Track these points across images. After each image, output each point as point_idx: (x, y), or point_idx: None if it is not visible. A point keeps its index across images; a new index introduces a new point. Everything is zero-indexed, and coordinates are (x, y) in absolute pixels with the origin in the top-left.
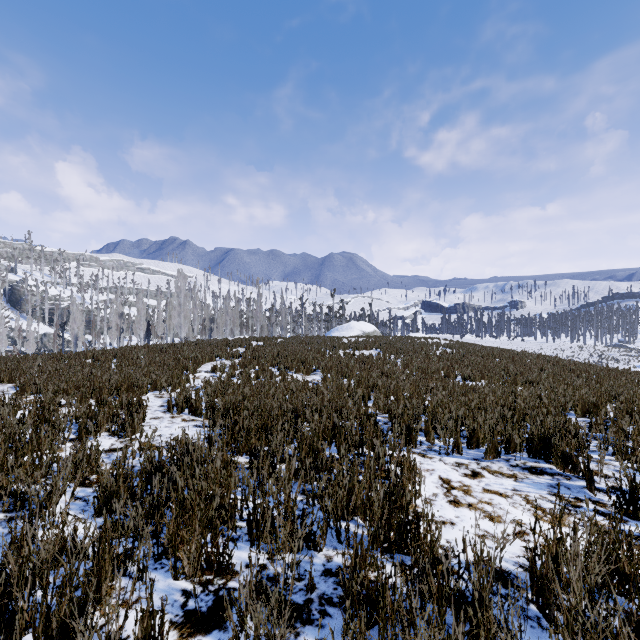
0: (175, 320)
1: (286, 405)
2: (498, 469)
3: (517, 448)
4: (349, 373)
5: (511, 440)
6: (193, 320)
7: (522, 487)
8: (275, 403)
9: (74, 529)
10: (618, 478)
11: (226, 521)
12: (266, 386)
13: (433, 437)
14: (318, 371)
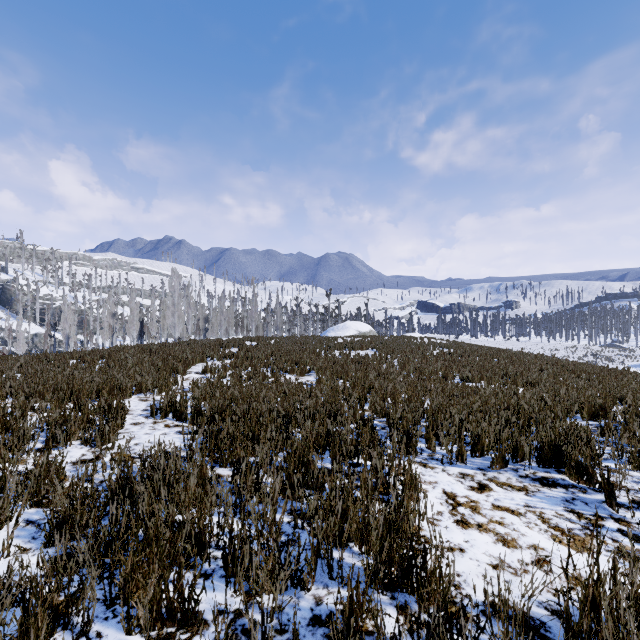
0: (169, 320)
1: (277, 409)
2: (506, 480)
3: (525, 456)
4: (344, 374)
5: (519, 448)
6: (187, 320)
7: (535, 502)
8: (265, 407)
9: (8, 569)
10: (638, 491)
11: (199, 551)
12: (257, 388)
13: (434, 444)
14: (313, 372)
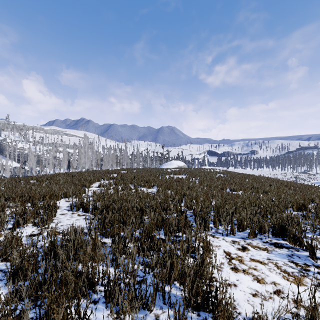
0: (82, 160)
1: (136, 206)
2: (256, 244)
3: (265, 231)
4: (171, 187)
5: (262, 227)
6: (92, 160)
7: (272, 257)
8: (130, 205)
9: None
10: None
11: (91, 287)
12: (126, 195)
13: (218, 225)
14: (155, 186)
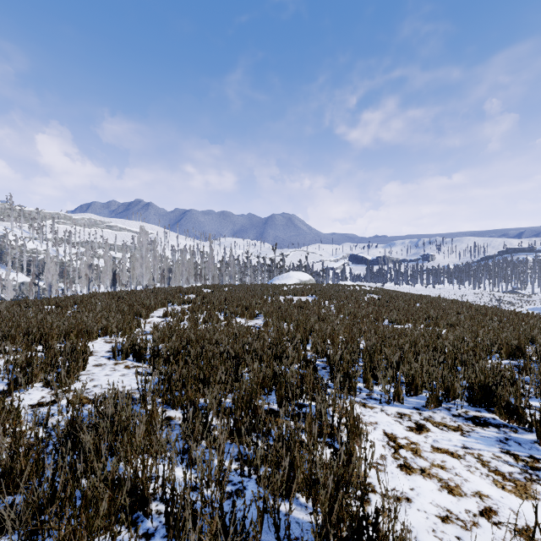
0: (138, 270)
1: (228, 351)
2: (441, 420)
3: (456, 395)
4: (288, 318)
5: (451, 388)
6: (153, 270)
7: (471, 443)
8: (217, 349)
9: None
10: None
11: (142, 507)
12: (210, 331)
13: (372, 384)
14: (260, 316)
